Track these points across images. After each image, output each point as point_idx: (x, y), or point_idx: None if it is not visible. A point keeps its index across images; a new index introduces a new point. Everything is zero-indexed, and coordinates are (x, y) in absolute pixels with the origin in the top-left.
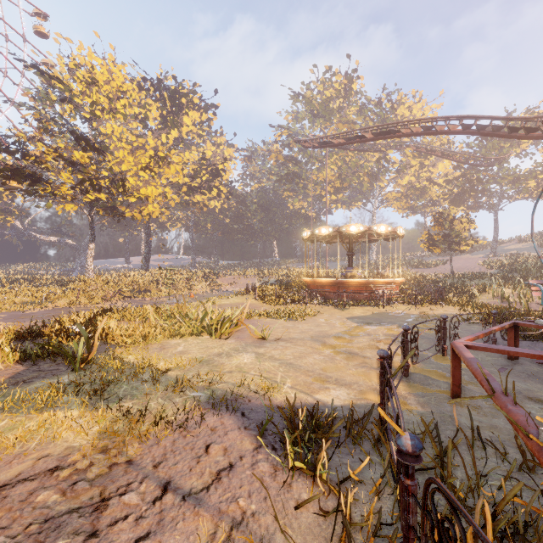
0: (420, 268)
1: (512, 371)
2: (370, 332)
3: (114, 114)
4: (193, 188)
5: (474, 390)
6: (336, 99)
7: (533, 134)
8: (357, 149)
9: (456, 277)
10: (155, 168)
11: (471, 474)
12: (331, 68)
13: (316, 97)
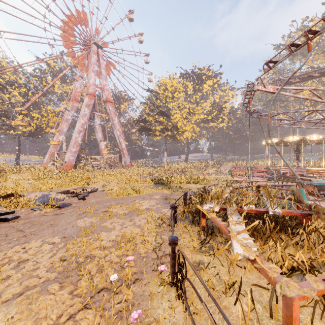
0: None
1: None
2: None
3: (173, 99)
4: (208, 120)
5: None
6: None
7: None
8: None
9: None
10: (189, 117)
11: None
12: (308, 17)
13: None
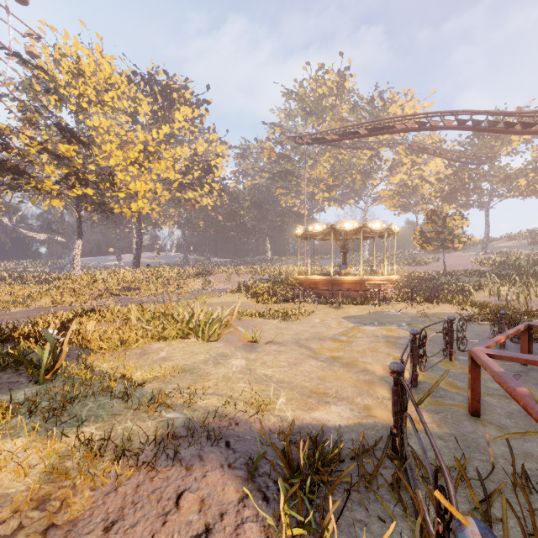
0: (412, 266)
1: (527, 378)
2: (368, 333)
3: (101, 107)
4: (185, 185)
5: (494, 404)
6: (329, 97)
7: (530, 129)
8: (350, 147)
9: (450, 275)
10: (145, 163)
11: (520, 531)
12: (323, 65)
13: (308, 95)
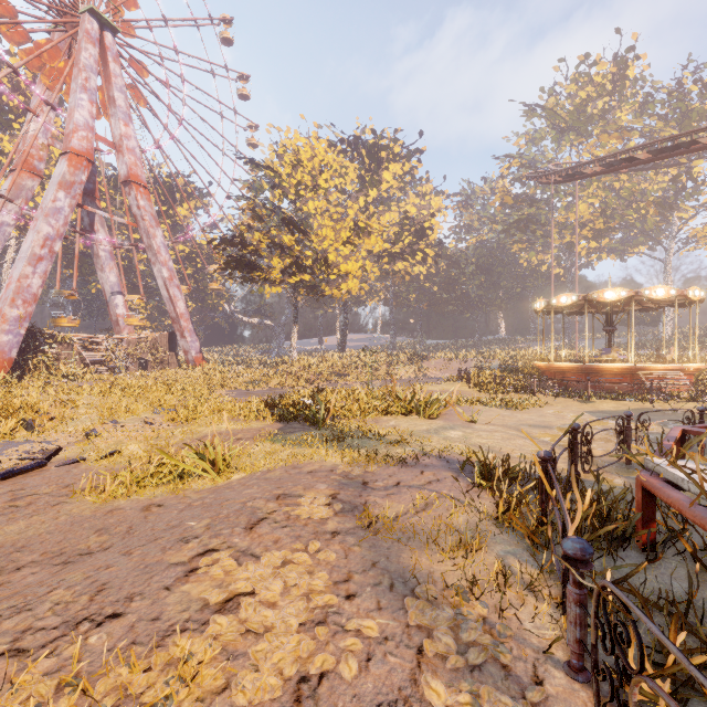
0: None
1: None
2: (610, 427)
3: (316, 191)
4: (394, 255)
5: None
6: (597, 100)
7: None
8: (633, 169)
9: None
10: (355, 240)
11: None
12: (588, 56)
13: (562, 105)
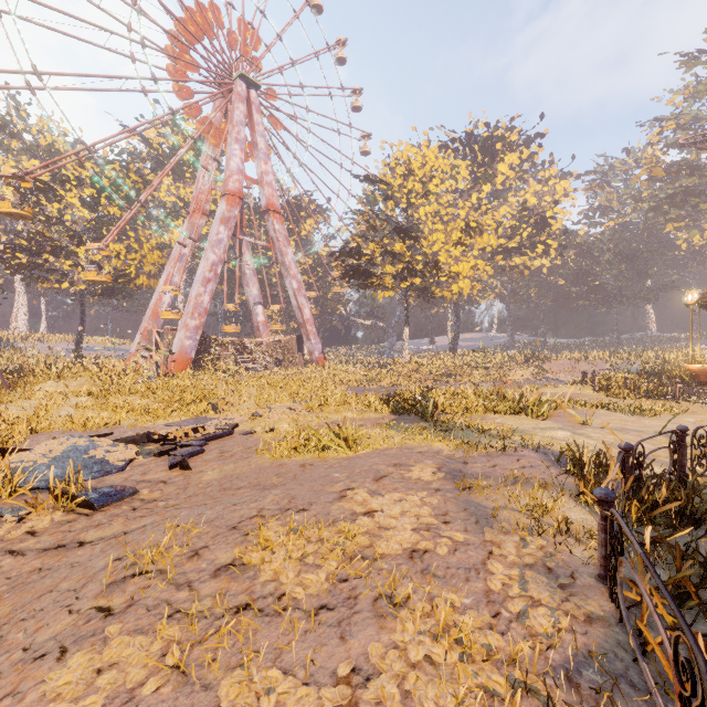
0: None
1: None
2: None
3: (426, 197)
4: (510, 250)
5: None
6: None
7: None
8: None
9: None
10: (466, 240)
11: None
12: None
13: None
